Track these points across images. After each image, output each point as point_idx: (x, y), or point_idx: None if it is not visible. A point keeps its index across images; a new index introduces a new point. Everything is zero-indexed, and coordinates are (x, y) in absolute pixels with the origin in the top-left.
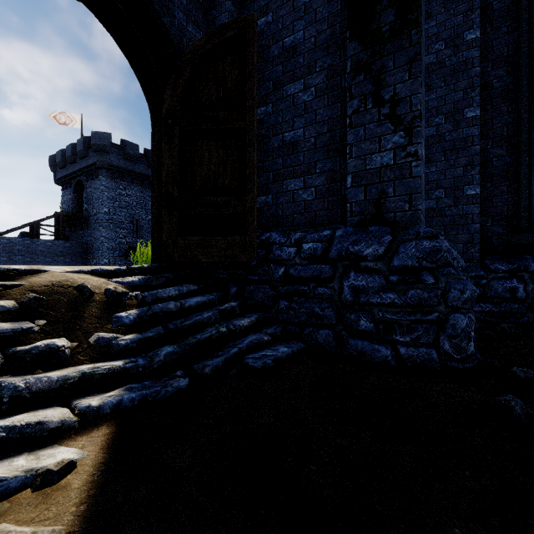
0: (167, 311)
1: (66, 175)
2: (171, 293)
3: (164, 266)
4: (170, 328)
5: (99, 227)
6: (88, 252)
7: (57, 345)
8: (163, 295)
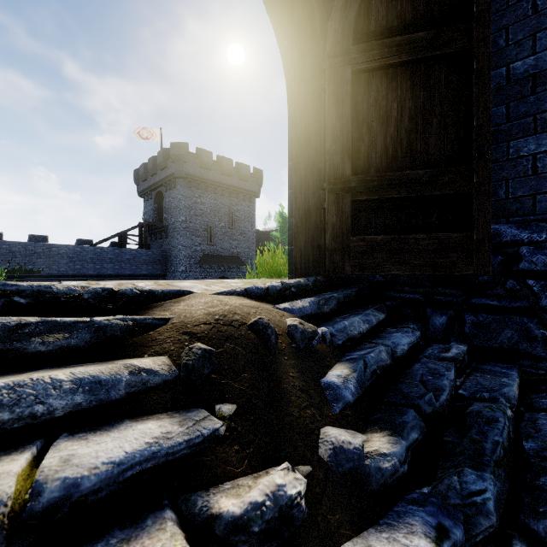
0: (383, 366)
1: (147, 187)
2: (361, 327)
3: (320, 281)
4: (425, 411)
5: (177, 235)
6: (166, 260)
7: (291, 494)
8: (354, 332)
